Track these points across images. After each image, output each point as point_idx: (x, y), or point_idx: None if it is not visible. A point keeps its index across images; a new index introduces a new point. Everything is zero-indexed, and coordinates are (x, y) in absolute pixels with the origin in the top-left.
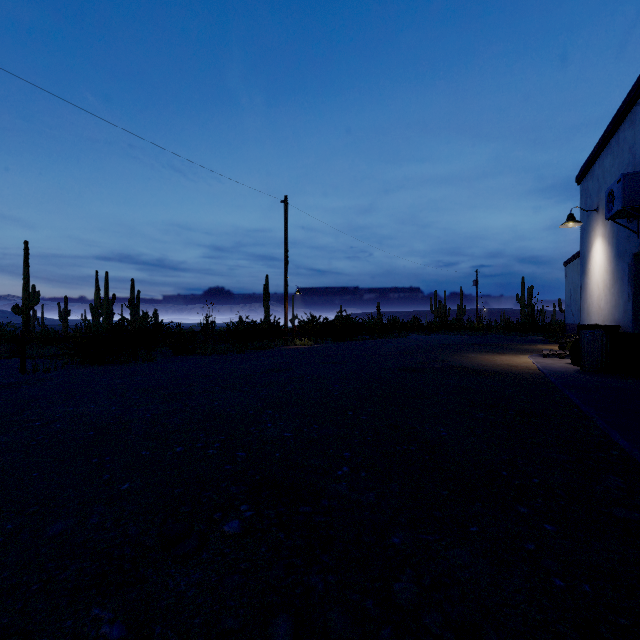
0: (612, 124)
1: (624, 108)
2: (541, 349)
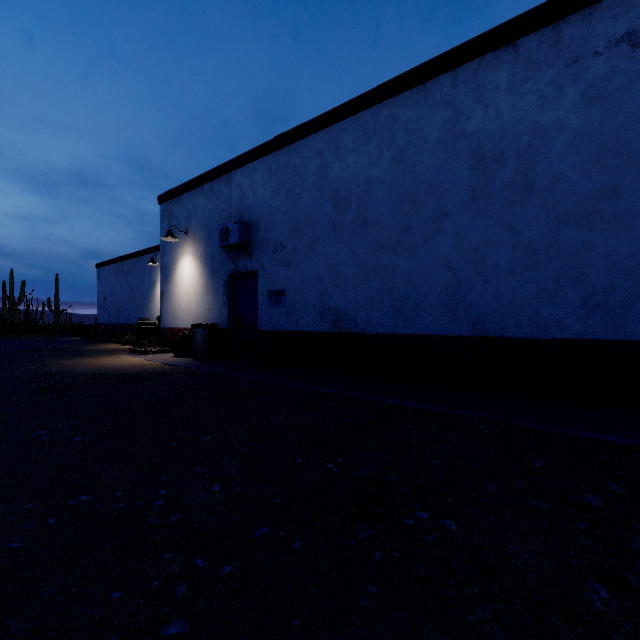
0: (210, 175)
1: (224, 170)
2: (118, 348)
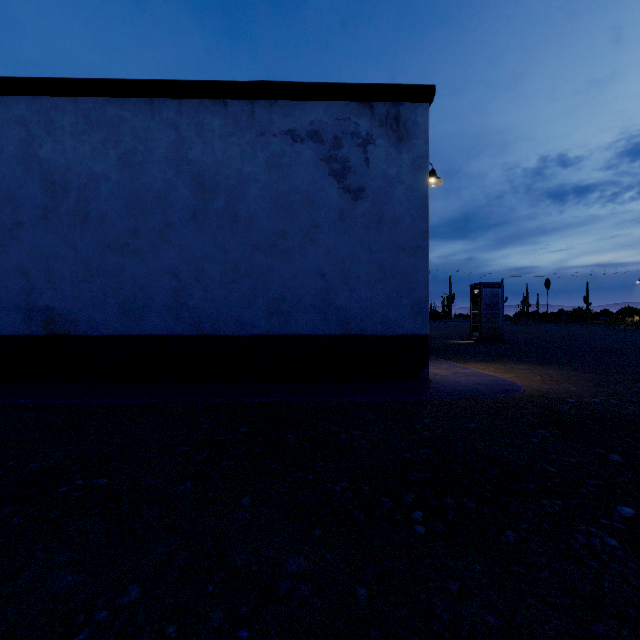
0: None
1: None
2: None
